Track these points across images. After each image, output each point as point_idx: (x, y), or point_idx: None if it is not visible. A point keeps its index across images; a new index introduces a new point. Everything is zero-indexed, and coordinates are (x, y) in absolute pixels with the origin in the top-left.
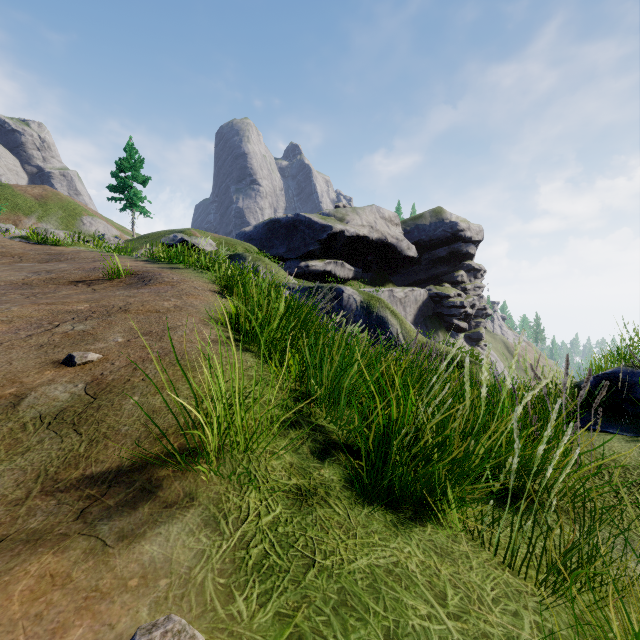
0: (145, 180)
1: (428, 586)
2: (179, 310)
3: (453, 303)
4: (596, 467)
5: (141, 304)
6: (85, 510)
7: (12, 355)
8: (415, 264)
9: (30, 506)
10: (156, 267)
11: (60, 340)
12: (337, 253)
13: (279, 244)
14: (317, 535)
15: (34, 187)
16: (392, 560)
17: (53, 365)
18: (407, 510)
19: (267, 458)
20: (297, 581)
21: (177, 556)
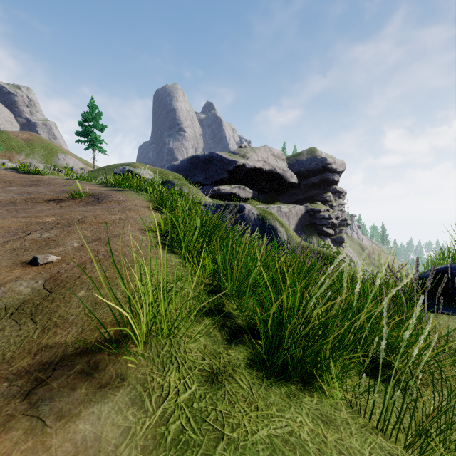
0: (102, 128)
1: (318, 453)
2: (123, 222)
3: (323, 216)
4: (438, 342)
5: (94, 217)
6: (31, 391)
7: None
8: (296, 188)
9: None
10: (108, 190)
11: (29, 245)
12: (240, 180)
13: (199, 174)
14: (225, 409)
15: (23, 133)
16: (287, 430)
17: (21, 265)
18: (297, 382)
19: (186, 341)
20: (208, 455)
21: (106, 434)
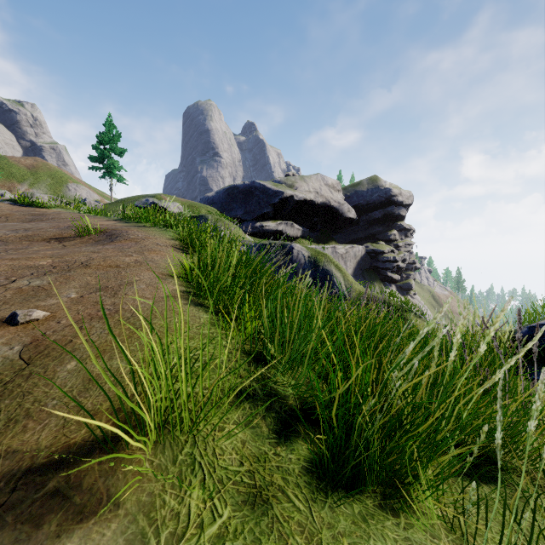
0: (121, 152)
1: None
2: (139, 265)
3: (387, 258)
4: None
5: (103, 259)
6: None
7: None
8: (354, 224)
9: None
10: (125, 226)
11: (11, 296)
12: (287, 215)
13: (237, 207)
14: None
15: (26, 158)
16: None
17: None
18: (375, 493)
19: (216, 437)
20: None
21: None
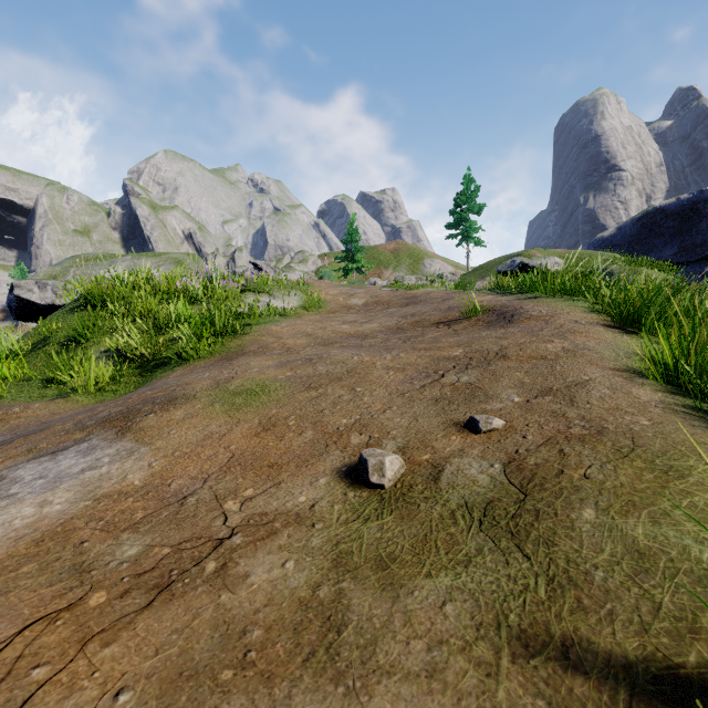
0: (479, 209)
1: None
2: (572, 356)
3: None
4: None
5: (518, 348)
6: None
7: (415, 409)
8: None
9: (508, 690)
10: (511, 299)
11: (451, 394)
12: None
13: (662, 244)
14: None
15: (390, 243)
16: None
17: (455, 428)
18: None
19: None
20: None
21: None
